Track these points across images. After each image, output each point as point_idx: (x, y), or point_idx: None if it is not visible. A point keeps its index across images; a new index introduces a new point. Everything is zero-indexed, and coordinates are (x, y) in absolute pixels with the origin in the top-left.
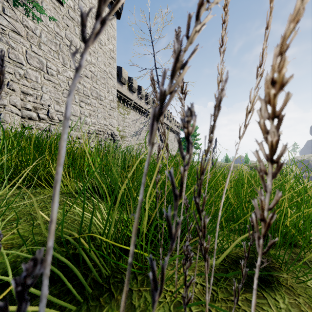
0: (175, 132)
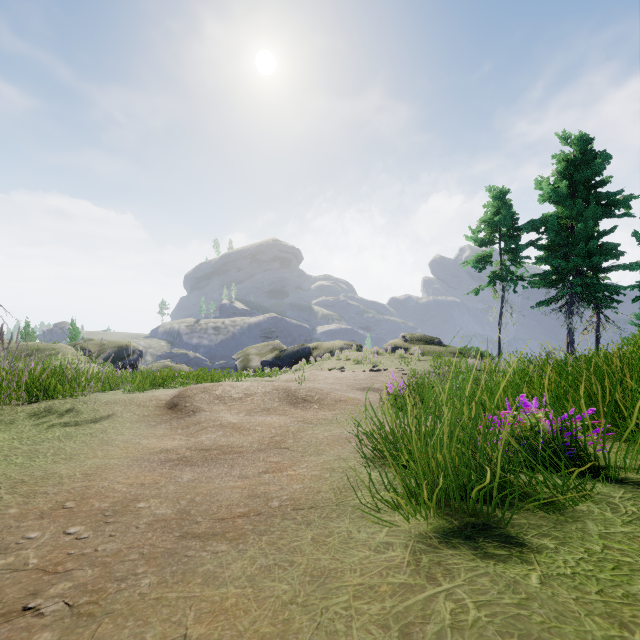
0: None
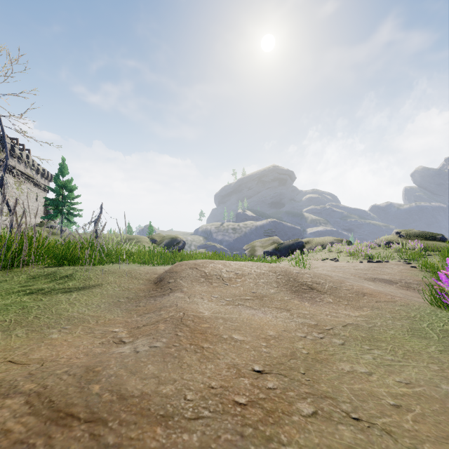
0: (38, 185)
